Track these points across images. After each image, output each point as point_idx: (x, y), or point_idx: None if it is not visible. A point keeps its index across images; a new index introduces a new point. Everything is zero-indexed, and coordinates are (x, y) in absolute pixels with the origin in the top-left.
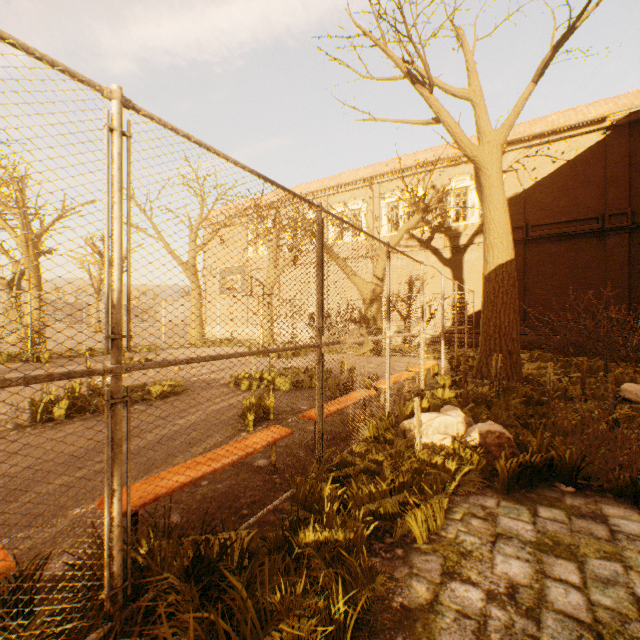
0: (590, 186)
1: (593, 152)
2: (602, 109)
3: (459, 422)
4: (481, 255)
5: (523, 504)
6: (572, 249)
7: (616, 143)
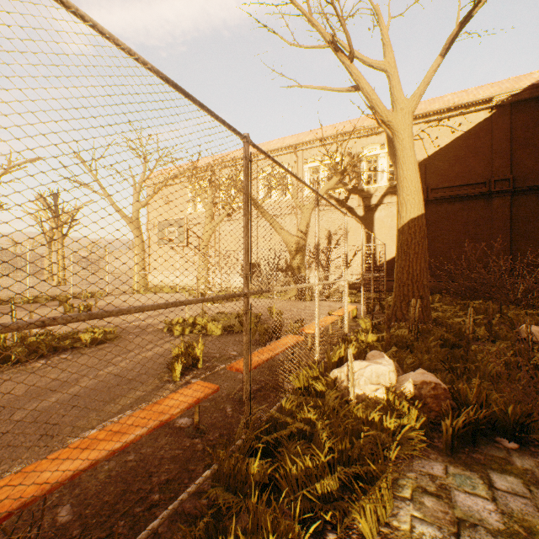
0: (479, 156)
1: (482, 127)
2: (489, 91)
3: (391, 371)
4: (389, 213)
5: (473, 470)
6: (464, 209)
7: (500, 120)
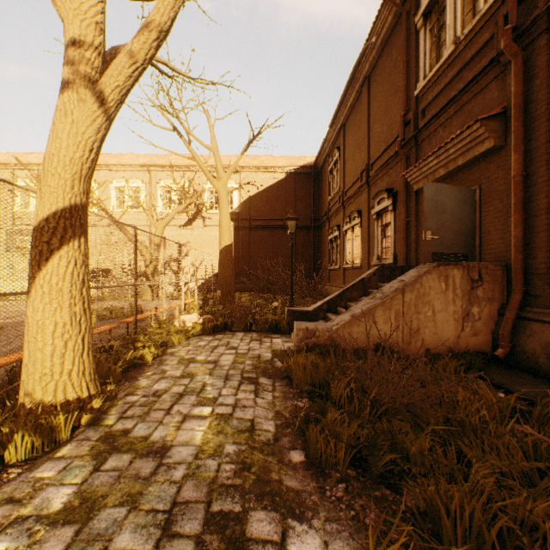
0: (280, 202)
1: (281, 184)
2: (284, 162)
3: (196, 317)
4: None
5: (213, 335)
6: (272, 235)
7: (290, 182)
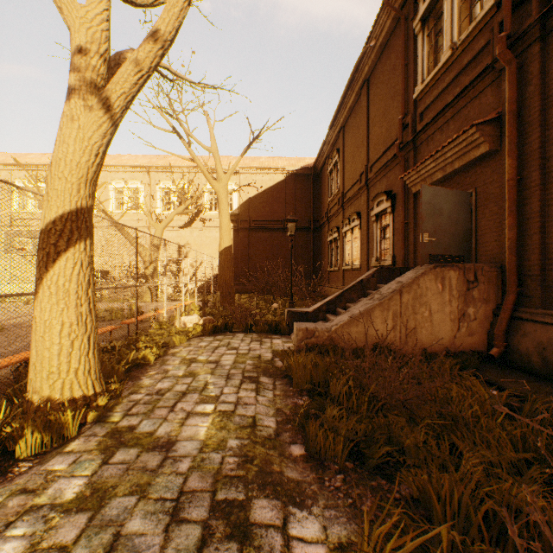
0: (279, 203)
1: (281, 185)
2: (284, 163)
3: (197, 318)
4: None
5: (213, 336)
6: (272, 237)
7: (290, 183)
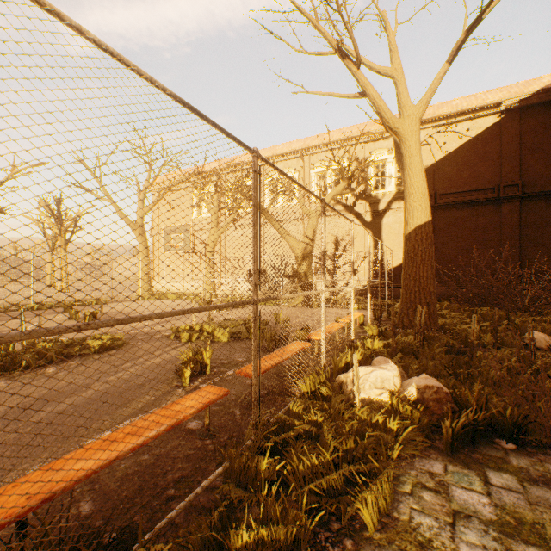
0: (488, 161)
1: (490, 132)
2: (498, 96)
3: (395, 376)
4: (397, 219)
5: (471, 468)
6: (473, 215)
7: (509, 125)
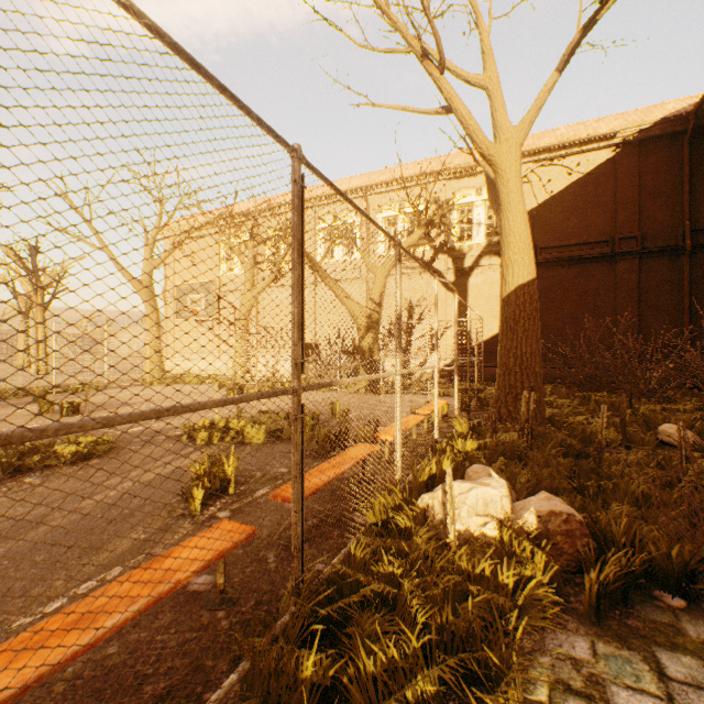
0: (600, 207)
1: (603, 170)
2: (612, 124)
3: (504, 496)
4: (487, 279)
5: (632, 647)
6: (582, 274)
7: (626, 162)
